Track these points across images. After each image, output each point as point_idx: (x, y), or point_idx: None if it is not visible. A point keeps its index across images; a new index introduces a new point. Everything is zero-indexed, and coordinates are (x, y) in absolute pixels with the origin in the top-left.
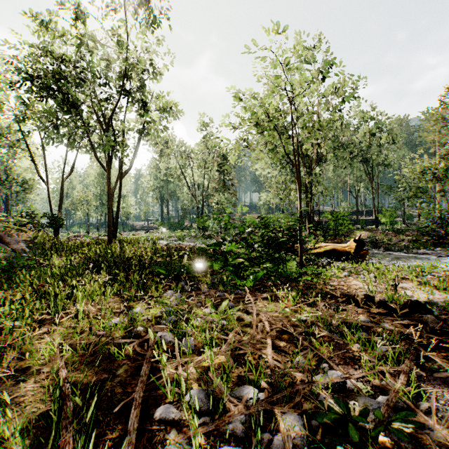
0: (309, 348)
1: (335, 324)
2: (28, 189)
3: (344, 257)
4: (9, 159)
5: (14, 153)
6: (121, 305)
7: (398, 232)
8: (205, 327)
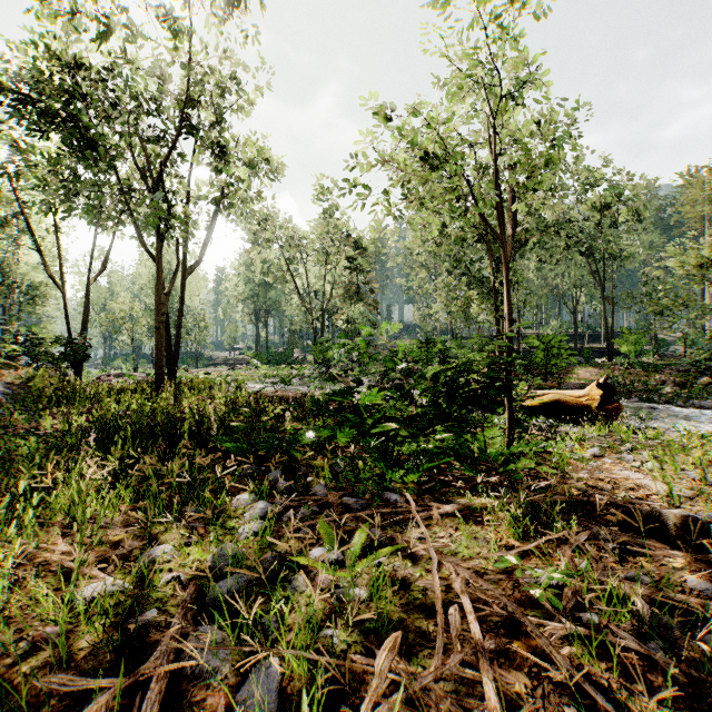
0: (601, 704)
1: (643, 608)
2: (38, 298)
3: (577, 415)
4: (7, 250)
5: (8, 237)
6: (131, 534)
7: (649, 369)
8: (313, 620)
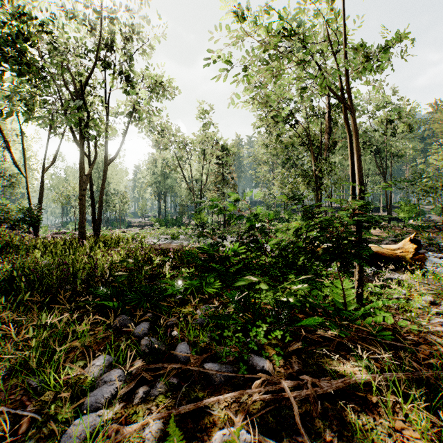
0: None
1: None
2: (15, 183)
3: (392, 263)
4: None
5: None
6: None
7: (418, 229)
8: None
